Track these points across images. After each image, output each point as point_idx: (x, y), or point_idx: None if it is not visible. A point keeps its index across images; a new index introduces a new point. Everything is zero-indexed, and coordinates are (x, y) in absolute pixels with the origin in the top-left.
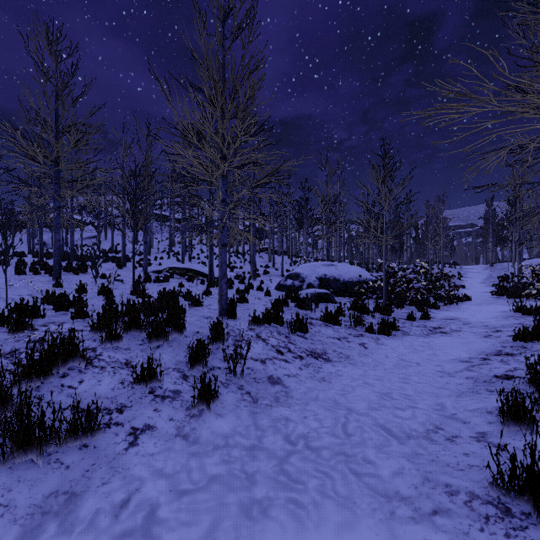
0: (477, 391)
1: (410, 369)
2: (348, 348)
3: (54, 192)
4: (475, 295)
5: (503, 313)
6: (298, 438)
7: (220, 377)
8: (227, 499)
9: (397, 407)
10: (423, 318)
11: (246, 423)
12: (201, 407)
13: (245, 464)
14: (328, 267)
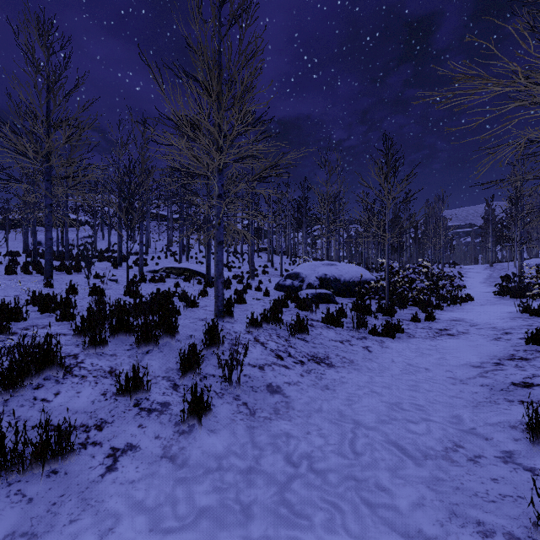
0: (496, 401)
1: (419, 376)
2: (351, 351)
3: (45, 189)
4: (477, 295)
5: (509, 314)
6: (300, 458)
7: (214, 386)
8: (218, 539)
9: (409, 419)
10: (427, 319)
11: (242, 441)
12: (191, 421)
13: (240, 492)
14: (328, 267)
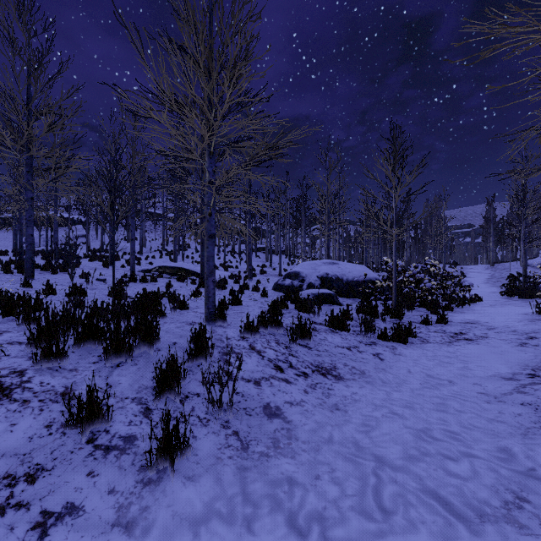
0: None
1: (444, 391)
2: (360, 360)
3: (26, 182)
4: (483, 296)
5: (525, 316)
6: (309, 520)
7: (198, 409)
8: None
9: (446, 454)
10: (439, 322)
11: (230, 492)
12: (162, 465)
13: None
14: (330, 266)
